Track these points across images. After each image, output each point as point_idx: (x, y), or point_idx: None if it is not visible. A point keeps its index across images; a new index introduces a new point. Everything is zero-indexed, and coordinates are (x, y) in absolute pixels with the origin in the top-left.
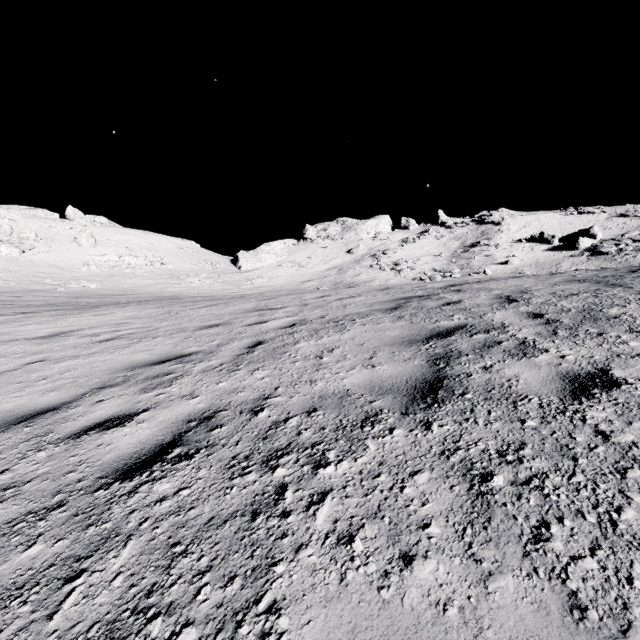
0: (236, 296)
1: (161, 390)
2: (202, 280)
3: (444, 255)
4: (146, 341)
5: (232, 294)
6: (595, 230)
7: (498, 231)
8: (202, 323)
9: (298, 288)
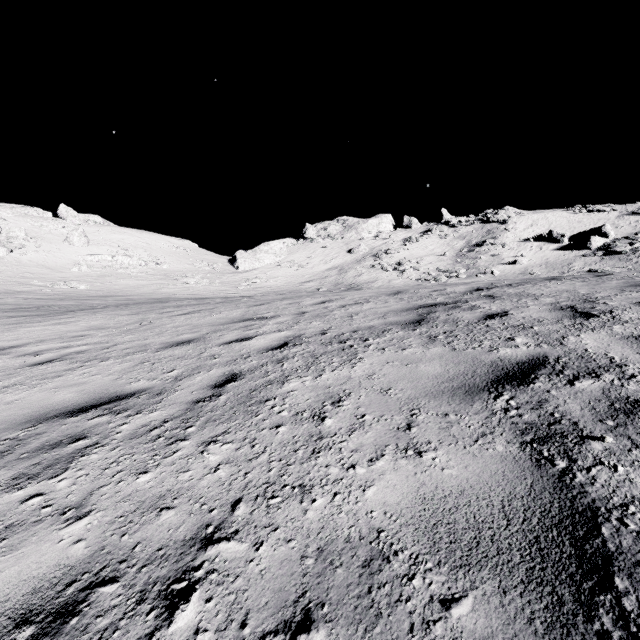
0: (226, 300)
1: (41, 484)
2: (198, 281)
3: (449, 255)
4: (88, 366)
5: (228, 295)
6: (607, 228)
7: (504, 230)
8: (172, 338)
9: (297, 289)
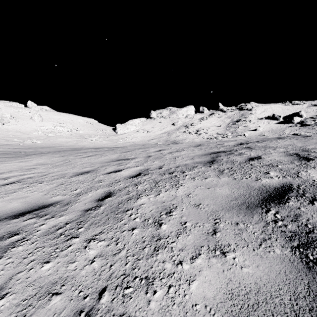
0: (110, 149)
1: None
2: (97, 139)
3: (222, 126)
4: (31, 186)
5: (112, 146)
6: (302, 113)
7: (250, 113)
8: (79, 170)
9: (147, 143)
